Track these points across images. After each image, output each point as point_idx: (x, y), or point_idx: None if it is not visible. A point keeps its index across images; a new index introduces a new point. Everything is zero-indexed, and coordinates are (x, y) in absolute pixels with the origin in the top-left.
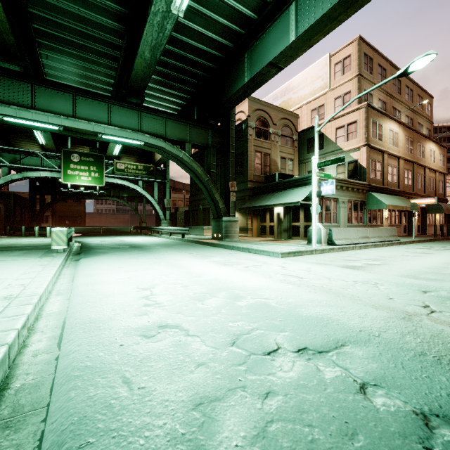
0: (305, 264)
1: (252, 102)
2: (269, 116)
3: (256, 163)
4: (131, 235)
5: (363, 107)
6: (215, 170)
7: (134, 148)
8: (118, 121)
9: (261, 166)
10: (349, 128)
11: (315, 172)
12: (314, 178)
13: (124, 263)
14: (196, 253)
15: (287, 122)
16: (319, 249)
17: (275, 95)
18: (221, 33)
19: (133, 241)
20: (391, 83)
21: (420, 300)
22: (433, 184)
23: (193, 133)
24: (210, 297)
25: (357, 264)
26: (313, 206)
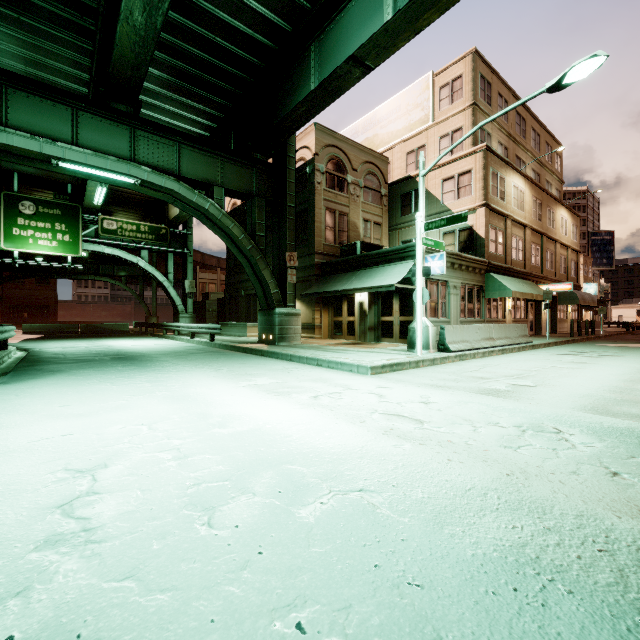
0: (416, 389)
1: (322, 133)
2: (347, 157)
3: (327, 226)
4: (128, 337)
5: (480, 150)
6: (263, 233)
7: (134, 198)
8: (92, 141)
9: (335, 232)
10: (461, 180)
11: (421, 238)
12: (420, 246)
13: (78, 394)
14: (228, 369)
15: (373, 168)
16: (428, 359)
17: (354, 130)
18: (271, 3)
19: (125, 347)
20: (515, 122)
21: None
22: (565, 265)
23: (228, 171)
24: (234, 494)
25: (498, 385)
26: (417, 291)
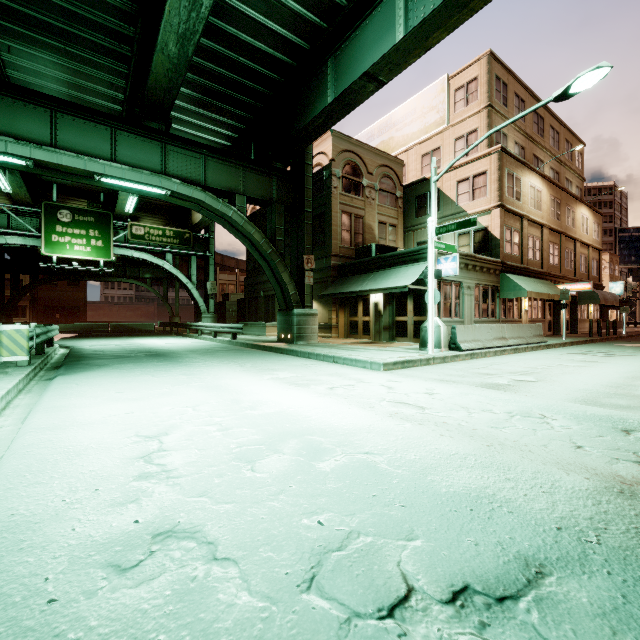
0: (423, 382)
1: (338, 139)
2: (362, 161)
3: (343, 229)
4: (155, 336)
5: (495, 151)
6: (282, 238)
7: (160, 204)
8: (128, 157)
9: (351, 235)
10: (476, 181)
11: (432, 241)
12: (431, 250)
13: (127, 384)
14: (252, 365)
15: (388, 171)
16: (439, 357)
17: (370, 133)
18: (291, 25)
19: (155, 345)
20: (532, 121)
21: (629, 449)
22: (585, 264)
23: (249, 180)
24: (268, 453)
25: (501, 380)
26: (429, 292)
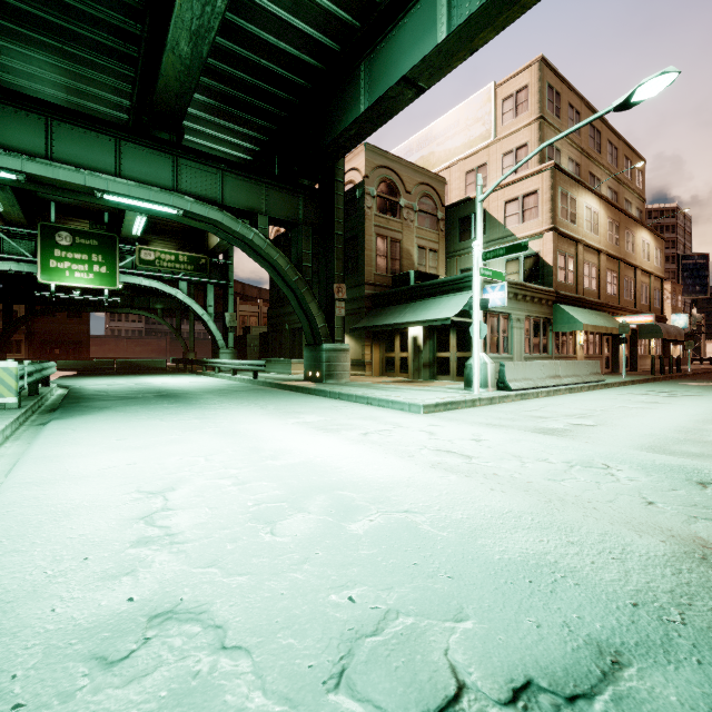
0: (468, 427)
1: (372, 153)
2: (400, 178)
3: (378, 255)
4: (167, 374)
5: (547, 168)
6: (310, 263)
7: (173, 226)
8: (135, 172)
9: (387, 261)
10: (526, 202)
11: (478, 268)
12: (477, 277)
13: (132, 429)
14: (275, 407)
15: (429, 190)
16: (486, 398)
17: (408, 147)
18: (319, 24)
19: (166, 385)
20: (588, 135)
21: (707, 505)
22: (646, 294)
23: (272, 199)
24: (291, 512)
25: (556, 424)
26: (474, 325)
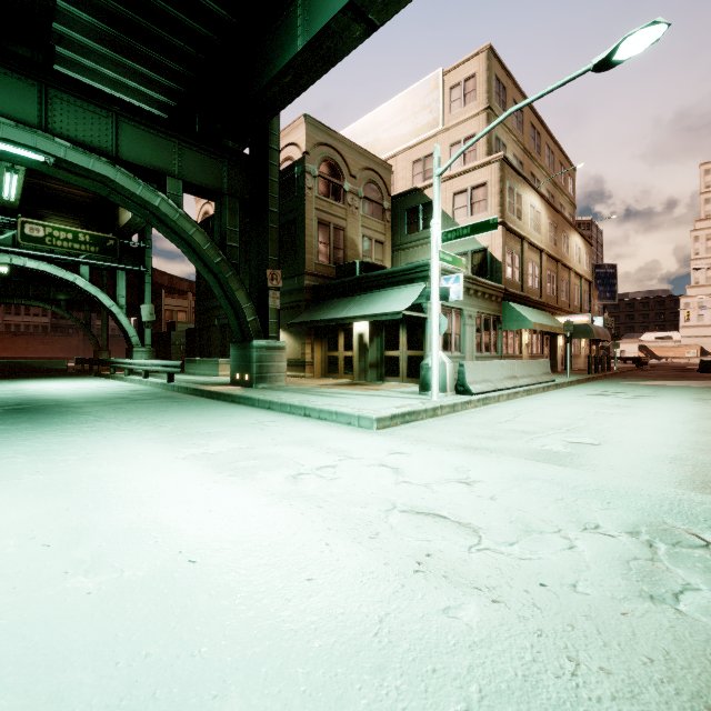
0: (445, 454)
1: (313, 128)
2: (344, 160)
3: (320, 242)
4: (61, 378)
5: (496, 160)
6: (237, 243)
7: (72, 199)
8: None
9: (330, 249)
10: (475, 194)
11: (437, 251)
12: (436, 262)
13: None
14: (173, 425)
15: (375, 177)
16: (448, 405)
17: (352, 133)
18: None
19: (42, 392)
20: (530, 135)
21: None
22: (578, 296)
23: (188, 160)
24: None
25: (552, 444)
26: (433, 318)
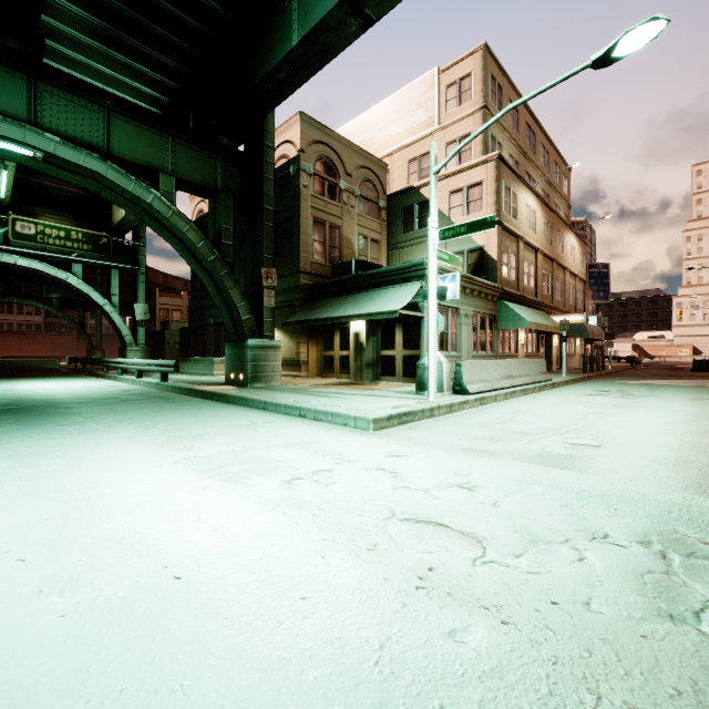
0: (444, 457)
1: (309, 126)
2: (339, 158)
3: (315, 240)
4: (53, 377)
5: (492, 159)
6: (231, 241)
7: (64, 196)
8: None
9: (326, 248)
10: (471, 193)
11: (434, 249)
12: (433, 260)
13: None
14: (164, 427)
15: (370, 175)
16: (445, 405)
17: (348, 131)
18: None
19: (32, 392)
20: (525, 134)
21: None
22: (573, 295)
23: (181, 156)
24: None
25: (552, 446)
26: (430, 317)
